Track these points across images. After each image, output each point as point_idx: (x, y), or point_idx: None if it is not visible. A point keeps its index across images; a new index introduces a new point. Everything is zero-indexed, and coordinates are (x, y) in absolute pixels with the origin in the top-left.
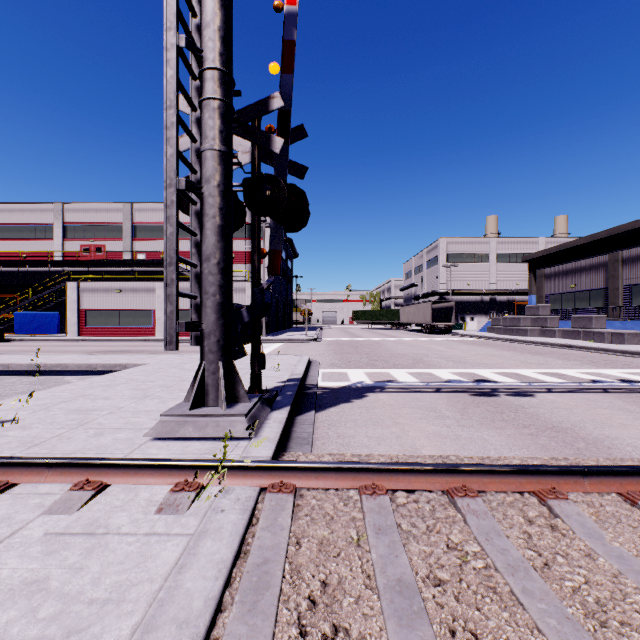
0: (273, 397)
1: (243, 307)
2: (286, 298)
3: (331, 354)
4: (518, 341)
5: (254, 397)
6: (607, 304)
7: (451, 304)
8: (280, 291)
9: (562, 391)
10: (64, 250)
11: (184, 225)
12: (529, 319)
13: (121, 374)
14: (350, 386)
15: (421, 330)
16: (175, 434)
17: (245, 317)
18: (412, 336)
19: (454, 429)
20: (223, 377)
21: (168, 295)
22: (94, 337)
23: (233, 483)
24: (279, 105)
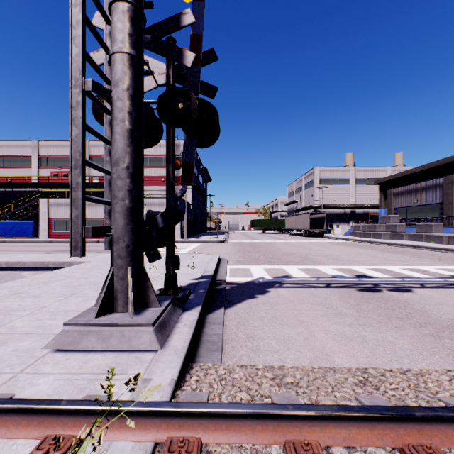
0: (186, 296)
1: (158, 213)
2: (202, 211)
3: (236, 253)
4: (376, 242)
5: (166, 300)
6: (442, 215)
7: (323, 215)
8: (198, 206)
9: (434, 286)
10: (39, 175)
11: (94, 130)
12: (382, 226)
13: (62, 271)
14: (253, 281)
15: (301, 234)
16: (76, 346)
17: (160, 223)
18: (295, 238)
19: (356, 329)
20: (132, 282)
21: (73, 199)
22: (59, 239)
23: (119, 436)
24: (190, 21)
